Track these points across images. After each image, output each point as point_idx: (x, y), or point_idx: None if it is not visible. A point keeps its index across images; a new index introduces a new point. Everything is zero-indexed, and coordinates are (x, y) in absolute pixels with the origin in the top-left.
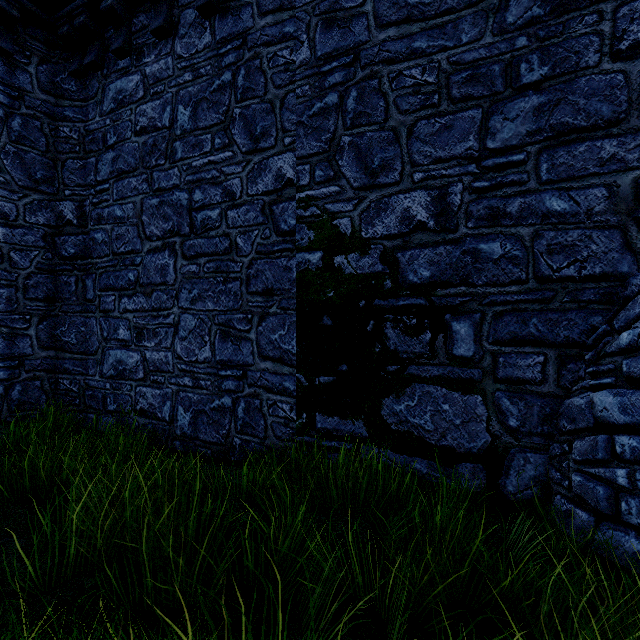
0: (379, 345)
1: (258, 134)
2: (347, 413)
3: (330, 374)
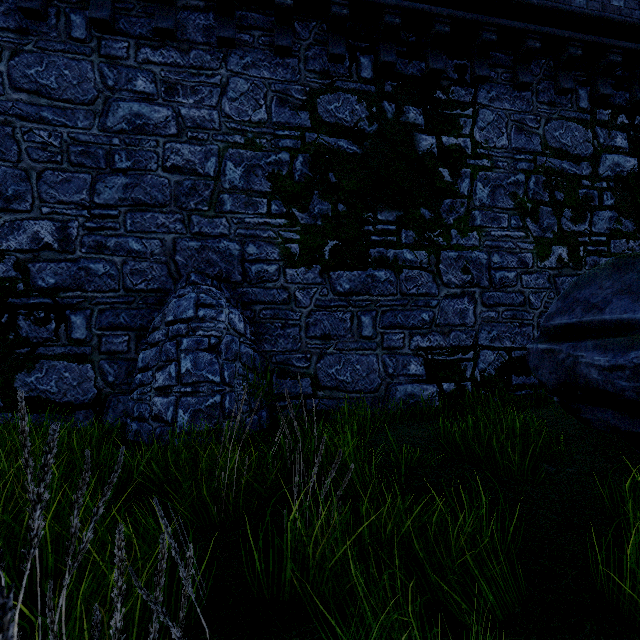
0: (13, 333)
1: None
2: None
3: None
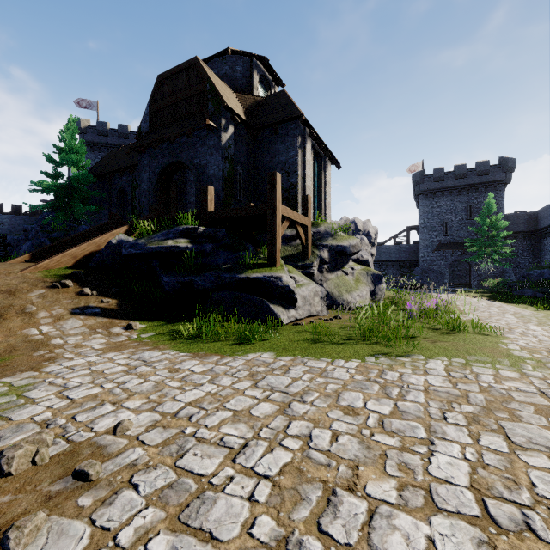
0: None
1: None
2: None
3: None
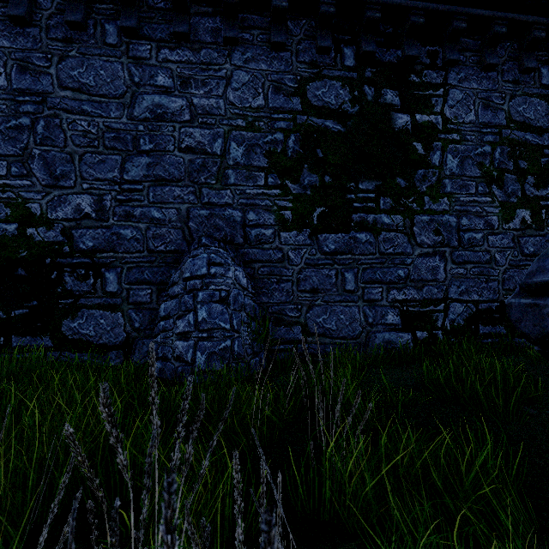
0: (60, 287)
1: None
2: (37, 333)
3: (24, 308)
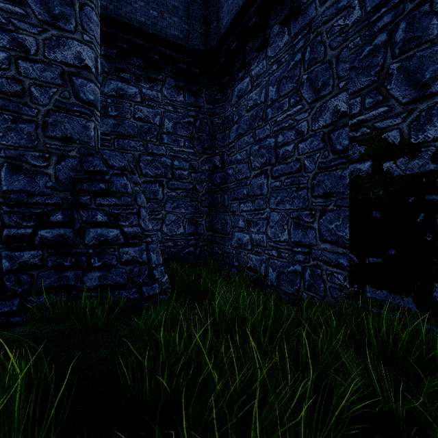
0: (430, 234)
1: (319, 87)
2: (395, 289)
3: (379, 256)
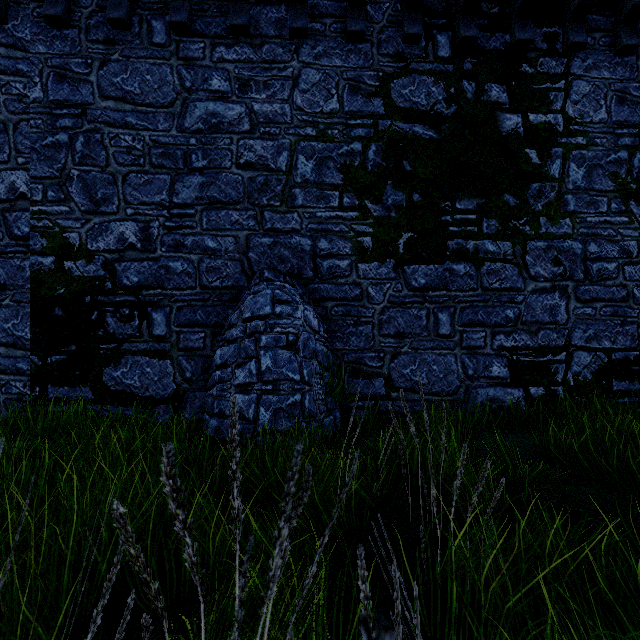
0: (102, 330)
1: None
2: (76, 383)
3: (61, 354)
